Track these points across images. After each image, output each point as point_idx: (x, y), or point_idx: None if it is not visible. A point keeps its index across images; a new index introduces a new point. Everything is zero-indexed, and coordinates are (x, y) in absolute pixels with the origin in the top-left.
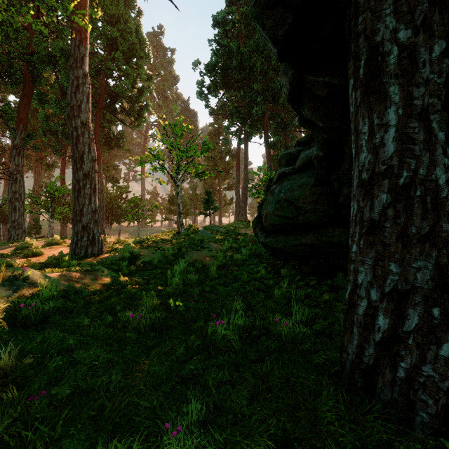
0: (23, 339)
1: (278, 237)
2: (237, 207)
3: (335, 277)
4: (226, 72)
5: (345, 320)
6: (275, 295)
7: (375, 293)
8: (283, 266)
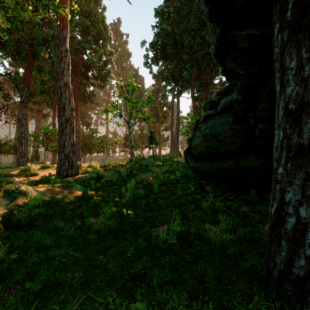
0: (14, 238)
1: (204, 163)
2: (172, 142)
3: (249, 193)
4: (164, 48)
5: (271, 233)
6: (203, 207)
7: (304, 211)
8: (207, 185)
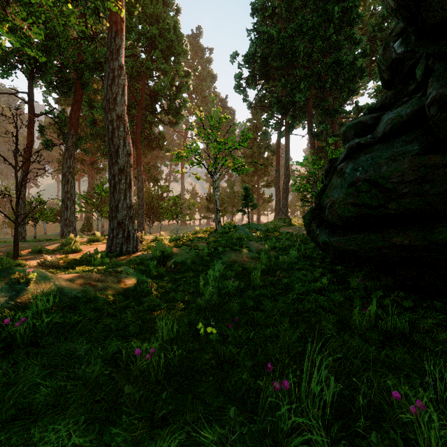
0: None
1: (350, 235)
2: (277, 204)
3: (446, 296)
4: (265, 61)
5: None
6: (356, 323)
7: None
8: (349, 274)
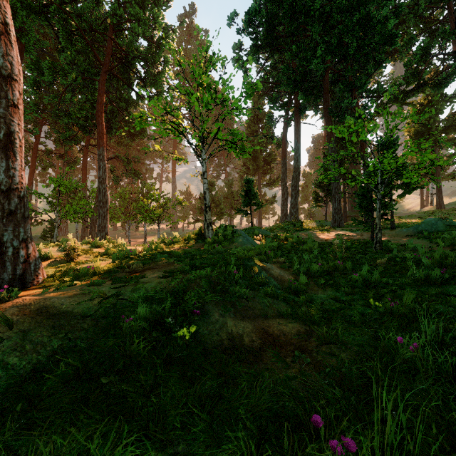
0: None
1: None
2: (284, 204)
3: None
4: (271, 25)
5: None
6: None
7: None
8: None
